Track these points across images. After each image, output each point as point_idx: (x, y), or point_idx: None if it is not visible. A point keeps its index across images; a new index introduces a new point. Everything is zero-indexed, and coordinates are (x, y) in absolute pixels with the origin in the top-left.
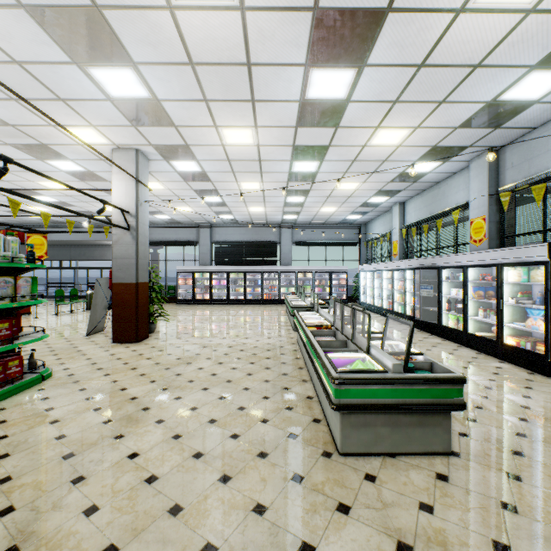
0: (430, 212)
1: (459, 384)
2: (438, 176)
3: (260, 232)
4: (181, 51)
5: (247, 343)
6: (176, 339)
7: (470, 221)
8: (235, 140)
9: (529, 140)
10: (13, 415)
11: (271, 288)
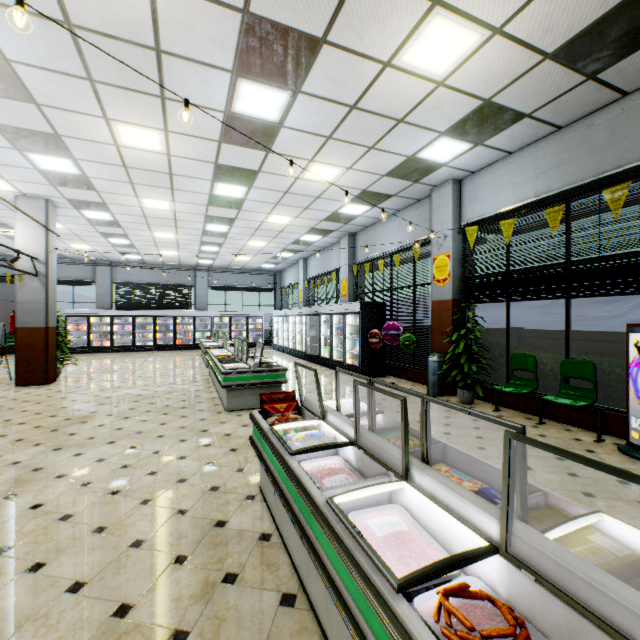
0: (323, 270)
1: (284, 371)
2: (324, 244)
3: (172, 274)
4: (118, 160)
5: (164, 378)
6: (90, 380)
7: (341, 281)
8: (154, 206)
9: (366, 233)
10: None
11: (185, 333)
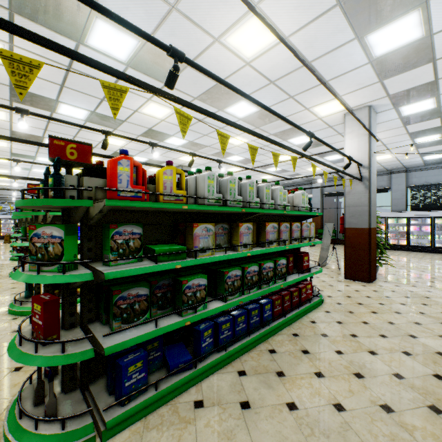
0: None
1: None
2: None
3: None
4: None
5: None
6: (411, 287)
7: None
8: None
9: None
10: (327, 331)
11: None
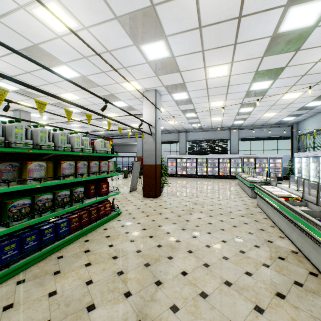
0: None
1: None
2: None
3: (216, 133)
4: (195, 20)
5: (221, 204)
6: (176, 197)
7: None
8: (215, 74)
9: None
10: (111, 233)
11: (224, 168)
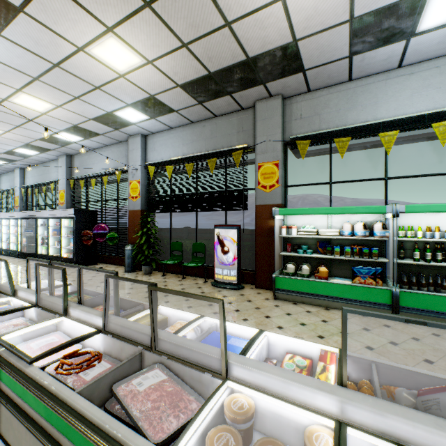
0: (42, 180)
1: None
2: (43, 159)
3: None
4: None
5: None
6: None
7: (59, 191)
8: None
9: (82, 157)
10: None
11: None
